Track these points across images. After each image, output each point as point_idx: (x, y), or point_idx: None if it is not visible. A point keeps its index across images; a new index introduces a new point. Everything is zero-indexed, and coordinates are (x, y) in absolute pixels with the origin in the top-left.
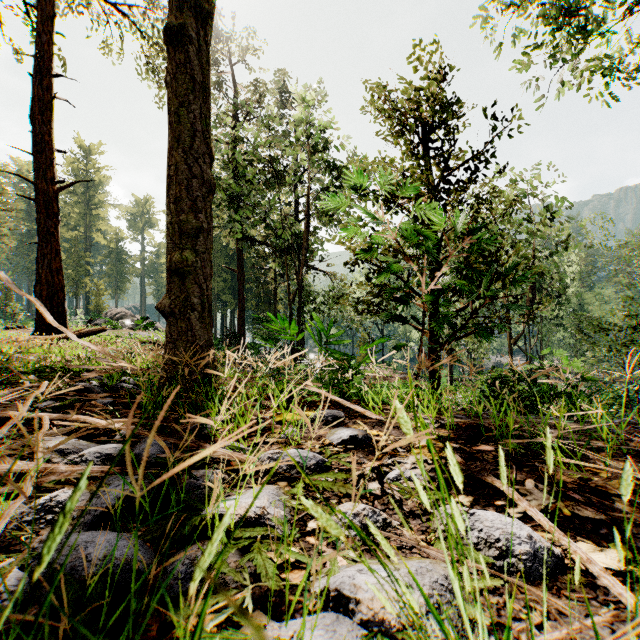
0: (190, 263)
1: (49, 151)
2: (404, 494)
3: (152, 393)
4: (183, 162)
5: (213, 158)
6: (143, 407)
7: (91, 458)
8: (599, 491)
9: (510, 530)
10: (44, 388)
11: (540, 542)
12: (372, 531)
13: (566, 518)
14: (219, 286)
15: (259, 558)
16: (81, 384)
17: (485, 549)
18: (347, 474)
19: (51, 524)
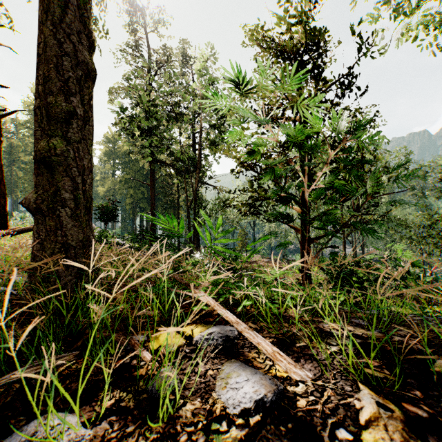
0: (59, 152)
1: None
2: None
3: None
4: (52, 37)
5: (93, 43)
6: None
7: None
8: None
9: None
10: None
11: None
12: None
13: None
14: (138, 196)
15: None
16: None
17: None
18: None
19: None
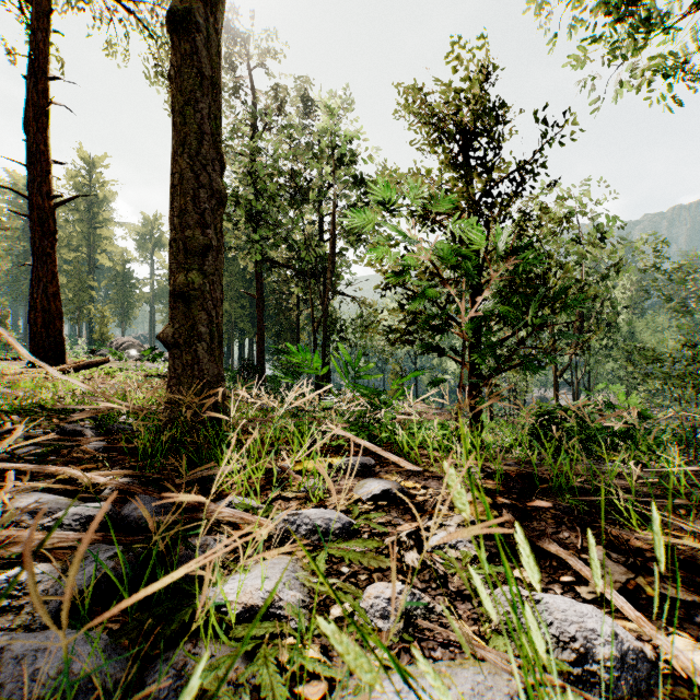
0: (197, 286)
1: (45, 162)
2: (449, 567)
3: (148, 439)
4: (189, 169)
5: (224, 166)
6: (139, 454)
7: (68, 521)
8: (685, 562)
9: (589, 625)
10: (19, 434)
11: (628, 641)
12: (419, 665)
13: (650, 600)
14: (236, 313)
15: (265, 672)
16: (70, 426)
17: (557, 650)
18: (379, 541)
19: (7, 612)
